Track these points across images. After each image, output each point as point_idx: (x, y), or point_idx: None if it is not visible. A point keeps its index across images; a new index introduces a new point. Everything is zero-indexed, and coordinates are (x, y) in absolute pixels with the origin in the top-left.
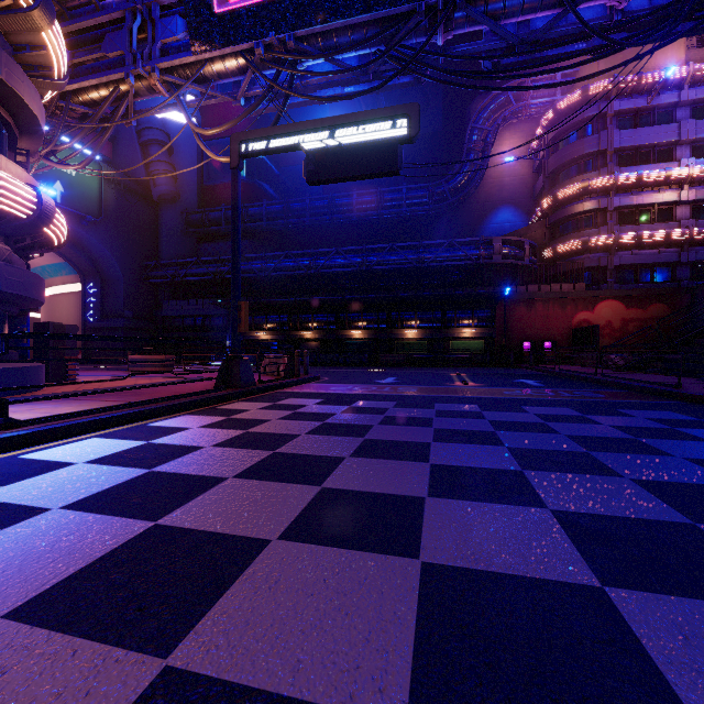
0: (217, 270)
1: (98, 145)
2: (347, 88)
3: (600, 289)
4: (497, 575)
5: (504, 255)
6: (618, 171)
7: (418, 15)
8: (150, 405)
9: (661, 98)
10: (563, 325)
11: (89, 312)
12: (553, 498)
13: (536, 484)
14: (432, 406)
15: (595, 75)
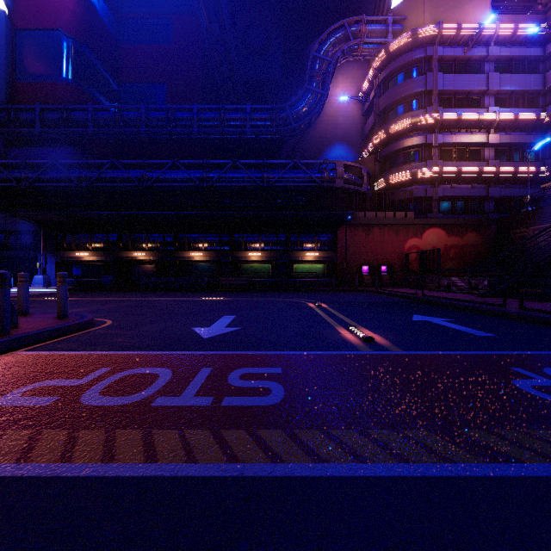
0: (21, 175)
1: None
2: None
3: (426, 218)
4: None
5: (346, 180)
6: (441, 110)
7: None
8: None
9: (474, 50)
10: (397, 250)
11: None
12: None
13: None
14: None
15: None
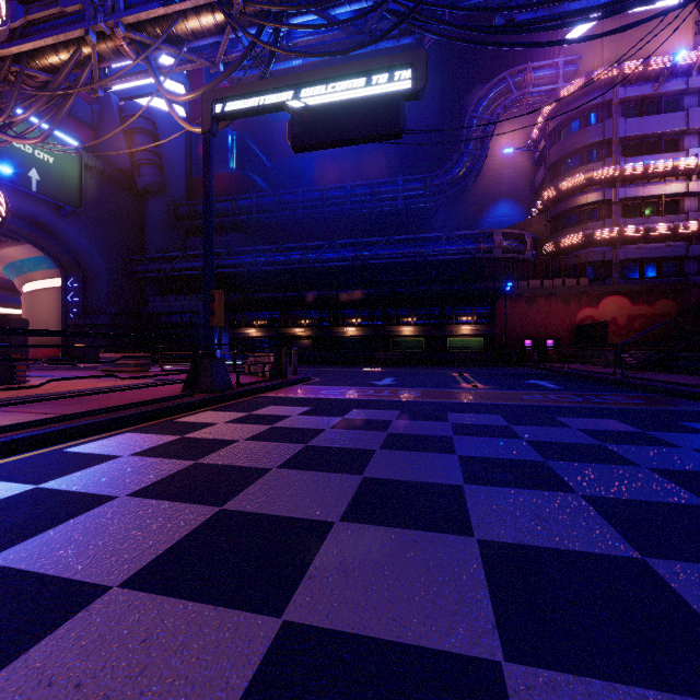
0: None
1: (58, 116)
2: None
3: (604, 285)
4: None
5: (505, 249)
6: (624, 161)
7: None
8: (79, 420)
9: (668, 85)
10: (566, 321)
11: (70, 309)
12: None
13: (699, 606)
14: (445, 417)
15: (630, 26)
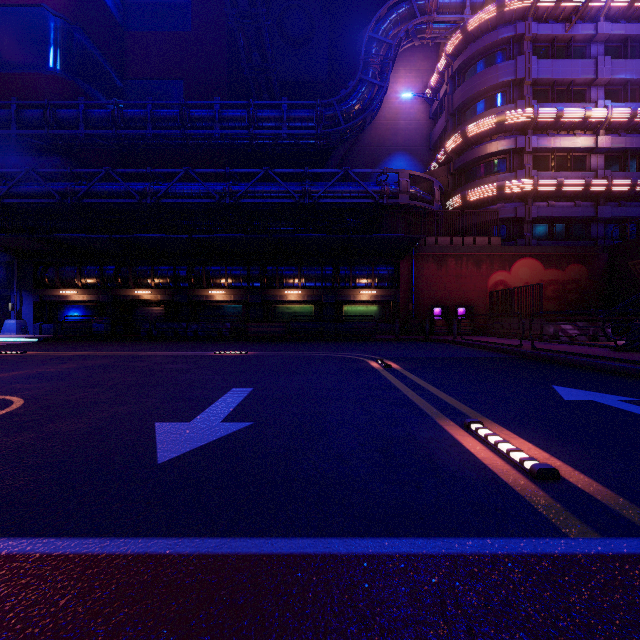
0: None
1: None
2: None
3: (517, 245)
4: None
5: (412, 195)
6: (536, 105)
7: None
8: None
9: (578, 27)
10: (478, 286)
11: None
12: None
13: None
14: None
15: None
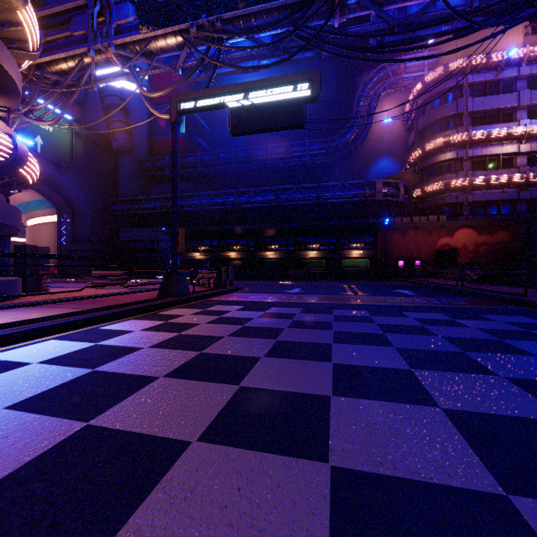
0: (162, 205)
1: (67, 105)
2: (262, 61)
3: (457, 220)
4: (404, 482)
5: (384, 194)
6: (472, 129)
7: (319, 2)
8: (102, 311)
9: (505, 73)
10: (430, 247)
11: (63, 238)
12: (442, 397)
13: (425, 383)
14: (331, 312)
15: (459, 49)
